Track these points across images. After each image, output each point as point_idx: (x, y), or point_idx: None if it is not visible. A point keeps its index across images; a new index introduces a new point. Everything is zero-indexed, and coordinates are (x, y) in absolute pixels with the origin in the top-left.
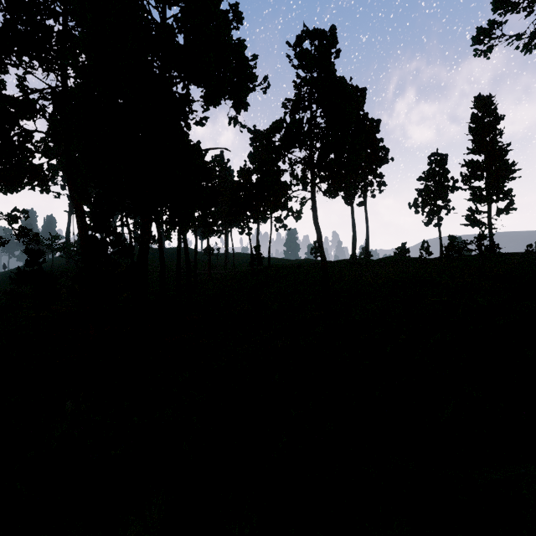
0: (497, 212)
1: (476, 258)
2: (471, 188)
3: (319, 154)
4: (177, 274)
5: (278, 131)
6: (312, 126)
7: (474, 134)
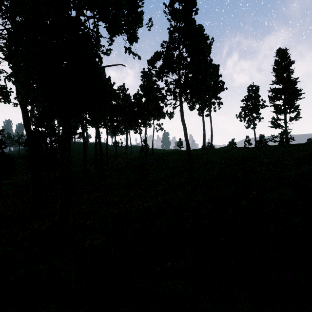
0: (290, 119)
1: (277, 147)
2: (274, 105)
3: (184, 77)
4: (95, 157)
5: (158, 58)
6: (180, 58)
7: (276, 72)
